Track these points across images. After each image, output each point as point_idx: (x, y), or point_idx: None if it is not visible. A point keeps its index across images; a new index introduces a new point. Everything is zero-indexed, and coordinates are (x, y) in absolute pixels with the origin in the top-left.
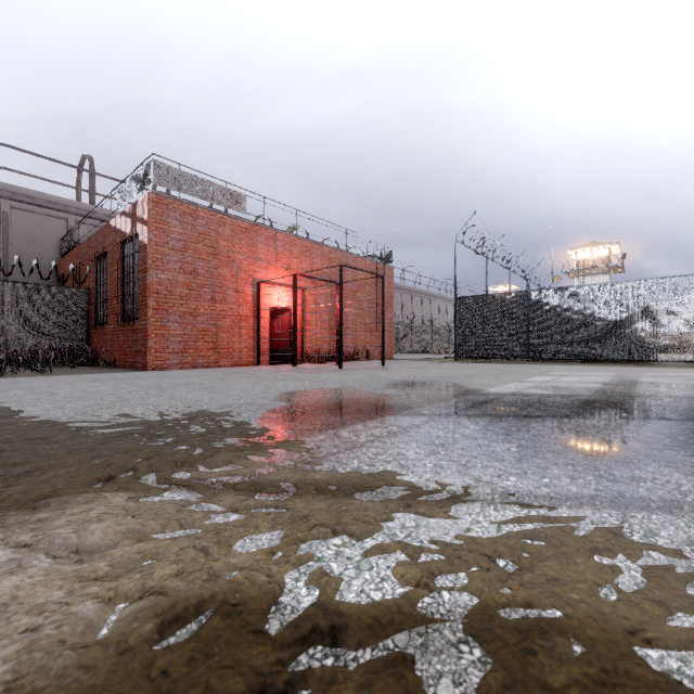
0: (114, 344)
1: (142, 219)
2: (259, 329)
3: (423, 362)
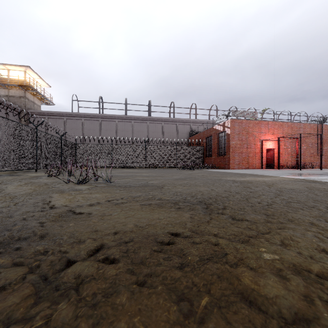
0: (215, 162)
1: (227, 127)
2: (262, 156)
3: None
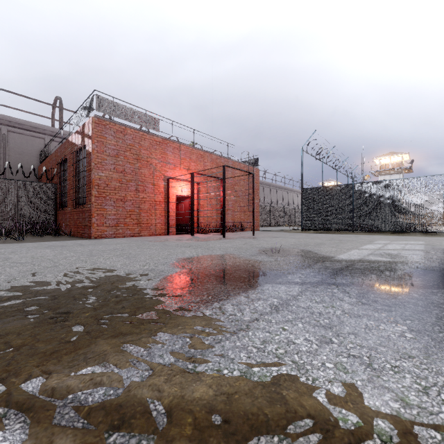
0: (71, 220)
1: (88, 135)
2: (168, 210)
3: (280, 233)
